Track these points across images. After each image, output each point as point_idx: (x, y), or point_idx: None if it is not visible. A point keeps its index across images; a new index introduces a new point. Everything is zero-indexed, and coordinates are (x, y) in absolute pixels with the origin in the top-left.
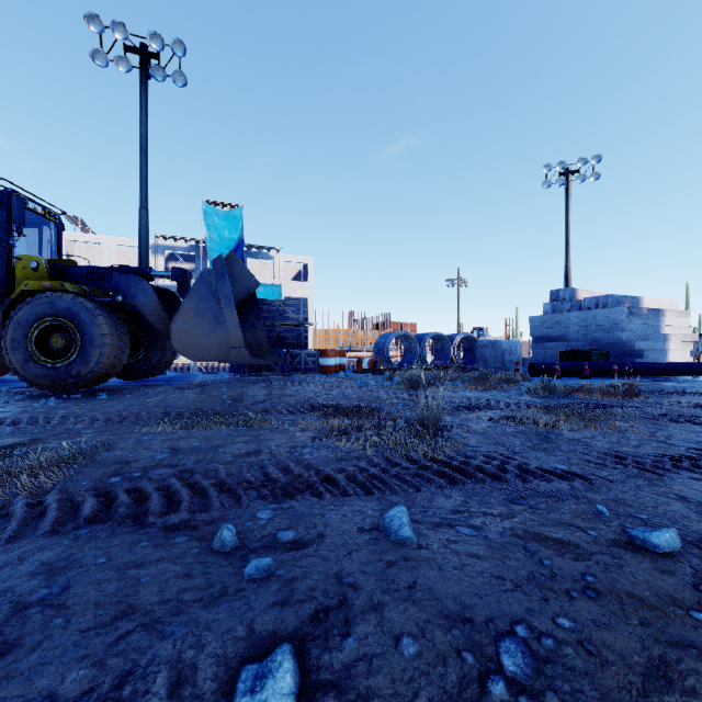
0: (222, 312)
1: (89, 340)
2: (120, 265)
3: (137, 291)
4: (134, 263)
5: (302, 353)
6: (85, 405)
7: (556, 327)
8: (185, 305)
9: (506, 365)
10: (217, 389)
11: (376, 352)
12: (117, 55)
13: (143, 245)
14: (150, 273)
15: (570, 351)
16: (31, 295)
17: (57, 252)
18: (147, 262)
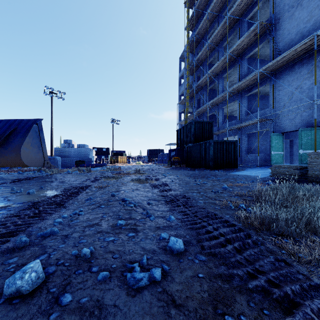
0: (41, 145)
1: None
2: None
3: None
4: None
5: None
6: (37, 187)
7: (66, 152)
8: (27, 140)
9: (58, 166)
10: (66, 176)
11: None
12: None
13: None
14: None
15: (78, 161)
16: None
17: None
18: None
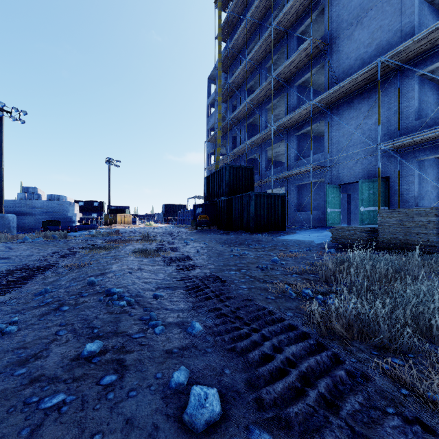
0: None
1: None
2: None
3: None
4: None
5: None
6: None
7: (27, 207)
8: None
9: (11, 229)
10: (14, 247)
11: None
12: None
13: None
14: None
15: (49, 221)
16: None
17: None
18: None
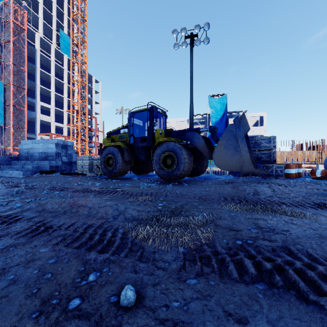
0: (238, 145)
1: (179, 160)
2: (187, 128)
3: (195, 138)
4: (181, 128)
5: (273, 166)
6: (182, 188)
7: None
8: (219, 143)
9: None
10: (241, 186)
11: (326, 165)
12: (182, 42)
13: (191, 119)
14: (199, 130)
15: None
16: (160, 144)
17: (165, 126)
18: (193, 126)
